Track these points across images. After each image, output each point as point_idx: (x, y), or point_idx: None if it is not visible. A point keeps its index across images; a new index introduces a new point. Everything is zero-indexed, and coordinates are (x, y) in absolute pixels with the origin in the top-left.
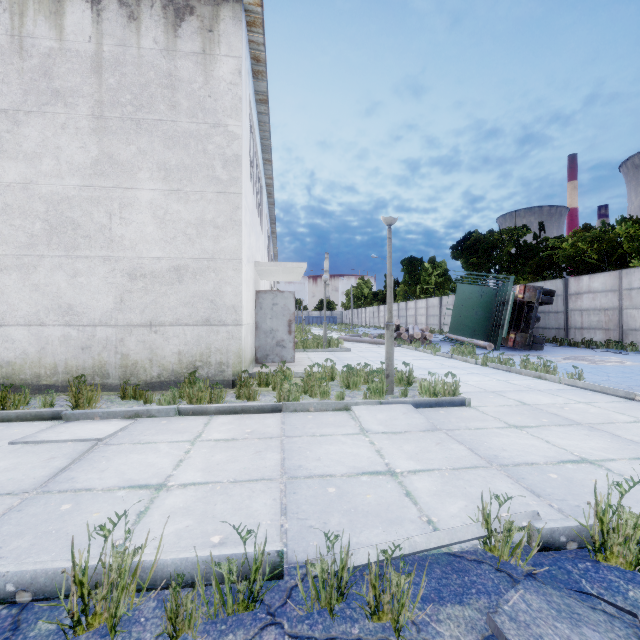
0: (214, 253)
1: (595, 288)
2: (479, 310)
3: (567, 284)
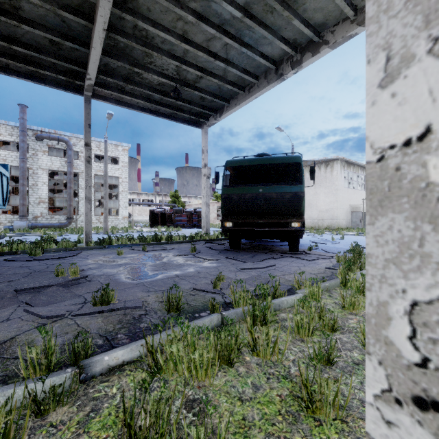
0: (333, 207)
1: None
2: None
3: None
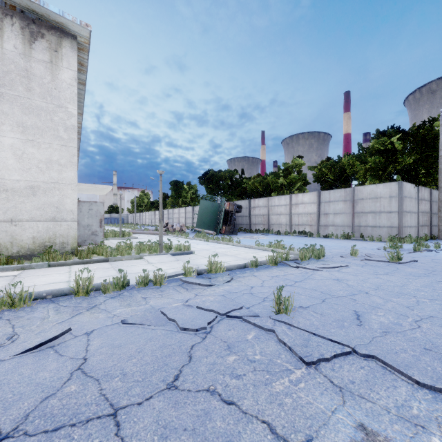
0: (58, 180)
1: (260, 205)
2: (211, 215)
3: (250, 202)
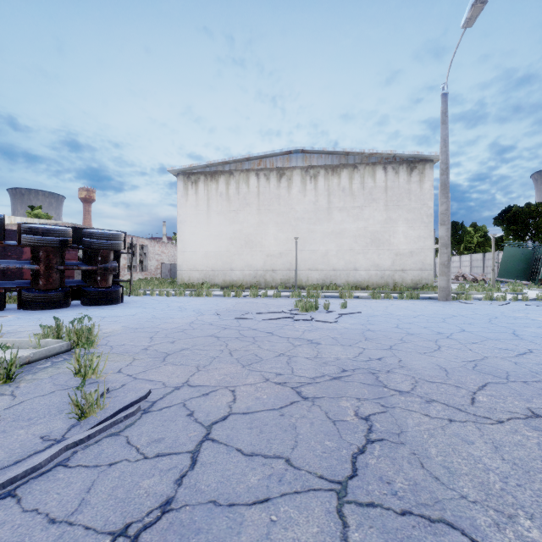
0: (423, 246)
1: None
2: (520, 263)
3: None
